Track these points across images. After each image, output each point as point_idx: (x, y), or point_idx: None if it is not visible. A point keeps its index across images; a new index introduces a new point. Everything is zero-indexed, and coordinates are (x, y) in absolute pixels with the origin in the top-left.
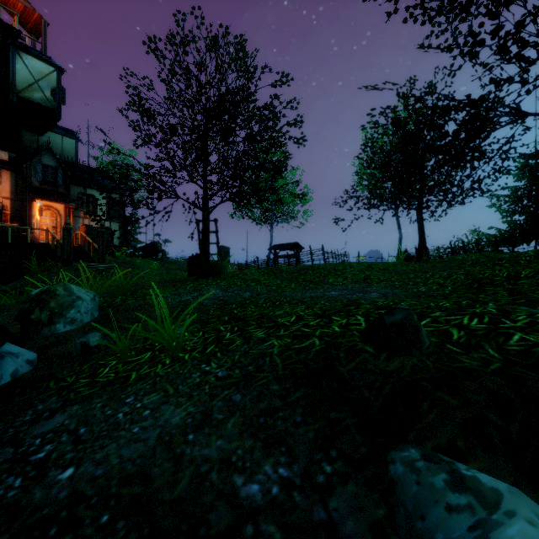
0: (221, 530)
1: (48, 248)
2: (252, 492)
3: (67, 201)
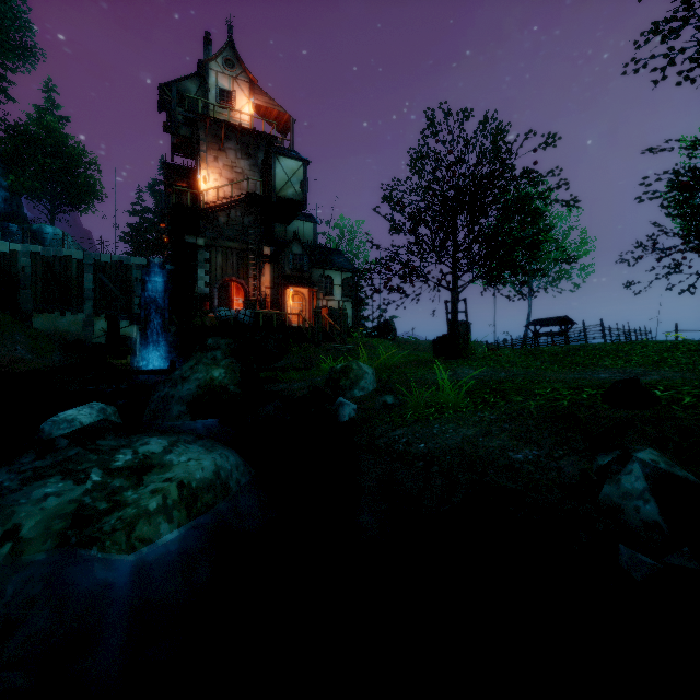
0: (503, 464)
1: (300, 330)
2: (518, 457)
3: (312, 285)
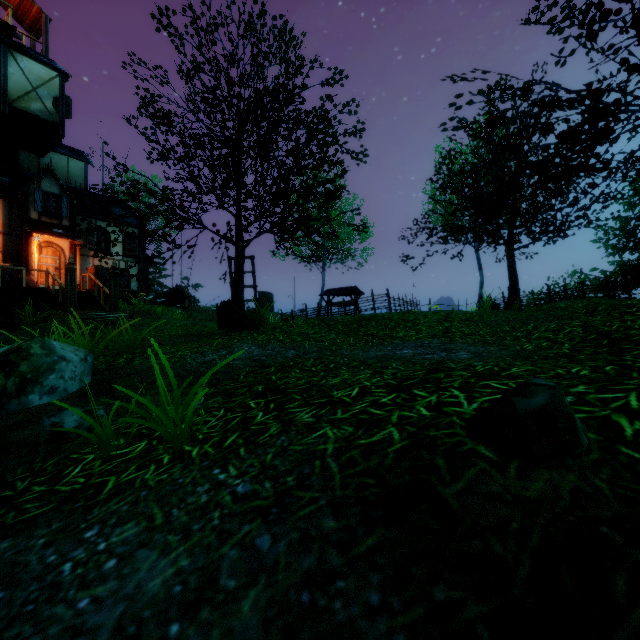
0: None
1: (48, 293)
2: None
3: (73, 236)
